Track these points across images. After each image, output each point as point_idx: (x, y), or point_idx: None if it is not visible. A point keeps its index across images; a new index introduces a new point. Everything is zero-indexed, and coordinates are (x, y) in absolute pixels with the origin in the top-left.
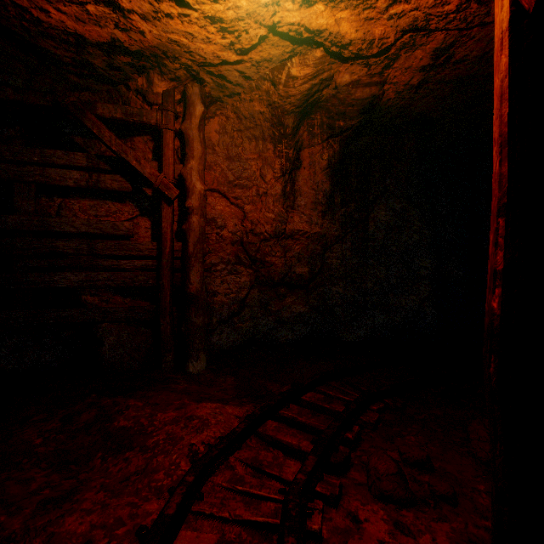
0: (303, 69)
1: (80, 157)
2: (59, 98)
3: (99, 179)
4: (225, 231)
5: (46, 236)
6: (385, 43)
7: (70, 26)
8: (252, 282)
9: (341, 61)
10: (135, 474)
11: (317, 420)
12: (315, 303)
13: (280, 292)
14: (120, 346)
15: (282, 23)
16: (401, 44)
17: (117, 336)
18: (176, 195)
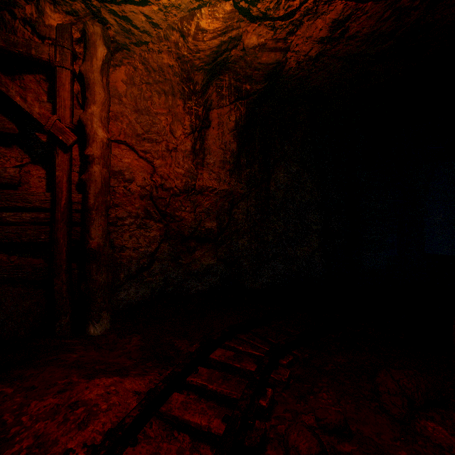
0: (212, 22)
1: None
2: None
3: None
4: (133, 185)
5: None
6: (291, 6)
7: None
8: (162, 236)
9: (249, 20)
10: None
11: (228, 386)
12: (223, 256)
13: (190, 246)
14: (1, 311)
15: None
16: (305, 10)
17: None
18: (73, 141)
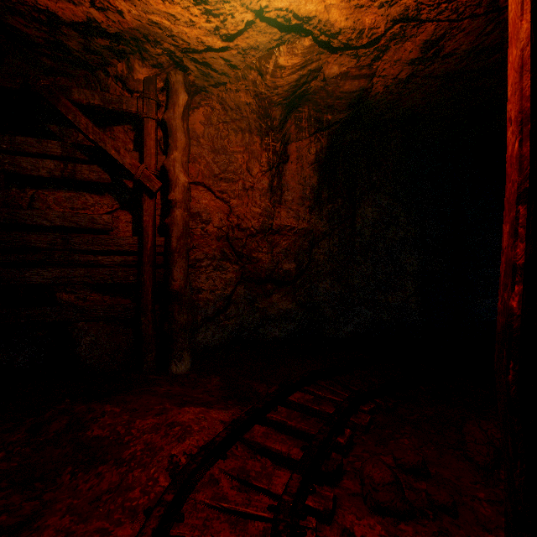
0: (290, 58)
1: (54, 146)
2: (30, 81)
3: (75, 170)
4: (210, 226)
5: (16, 230)
6: (375, 34)
7: (40, 2)
8: (238, 279)
9: (330, 51)
10: (107, 493)
11: (307, 423)
12: (302, 300)
13: (266, 289)
14: (98, 346)
15: (270, 8)
16: (391, 35)
17: (95, 335)
18: (158, 188)
